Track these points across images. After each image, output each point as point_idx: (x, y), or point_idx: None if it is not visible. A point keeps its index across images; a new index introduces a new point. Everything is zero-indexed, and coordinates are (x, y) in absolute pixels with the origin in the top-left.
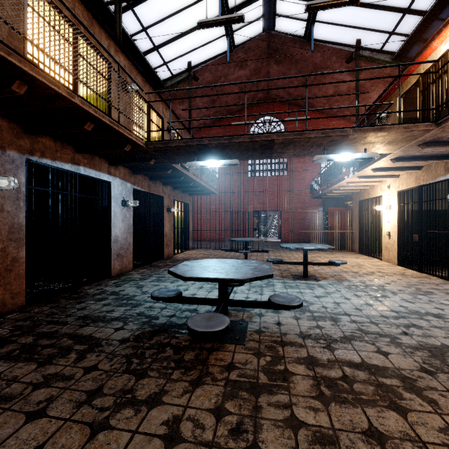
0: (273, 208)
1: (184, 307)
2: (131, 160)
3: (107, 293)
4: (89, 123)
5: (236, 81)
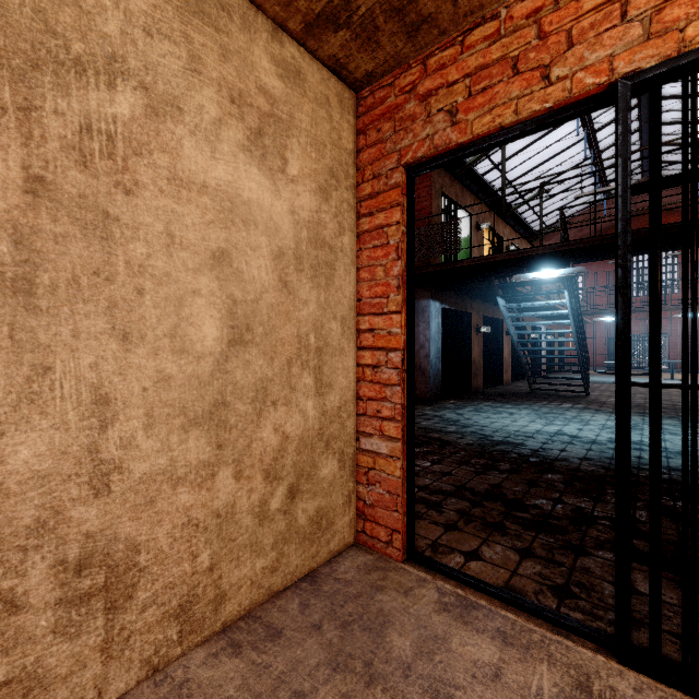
0: None
1: (601, 381)
2: (555, 316)
3: None
4: None
5: (608, 211)
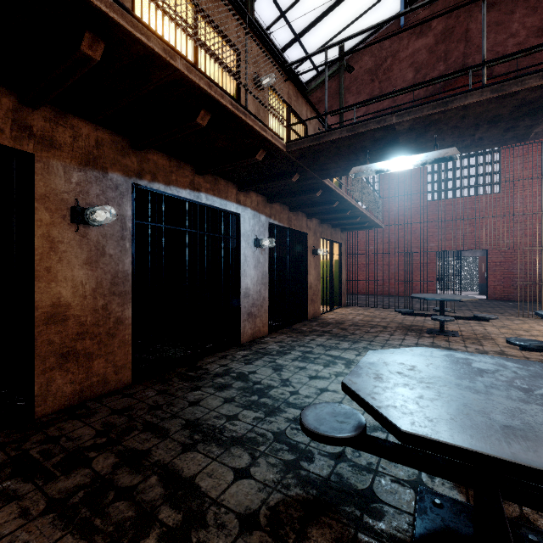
0: (473, 245)
1: None
2: (265, 179)
3: (232, 375)
4: (203, 113)
5: (410, 59)
